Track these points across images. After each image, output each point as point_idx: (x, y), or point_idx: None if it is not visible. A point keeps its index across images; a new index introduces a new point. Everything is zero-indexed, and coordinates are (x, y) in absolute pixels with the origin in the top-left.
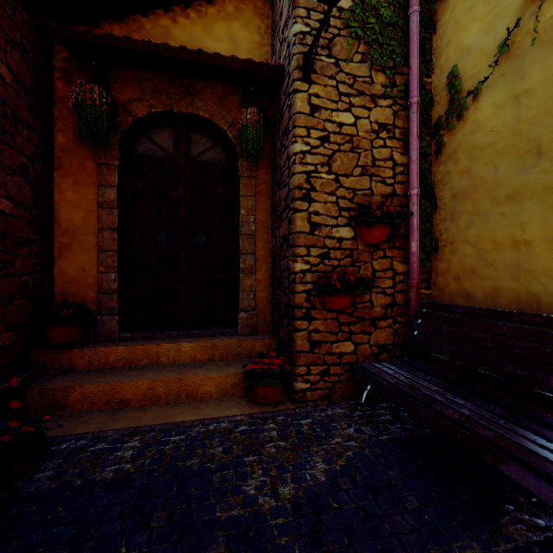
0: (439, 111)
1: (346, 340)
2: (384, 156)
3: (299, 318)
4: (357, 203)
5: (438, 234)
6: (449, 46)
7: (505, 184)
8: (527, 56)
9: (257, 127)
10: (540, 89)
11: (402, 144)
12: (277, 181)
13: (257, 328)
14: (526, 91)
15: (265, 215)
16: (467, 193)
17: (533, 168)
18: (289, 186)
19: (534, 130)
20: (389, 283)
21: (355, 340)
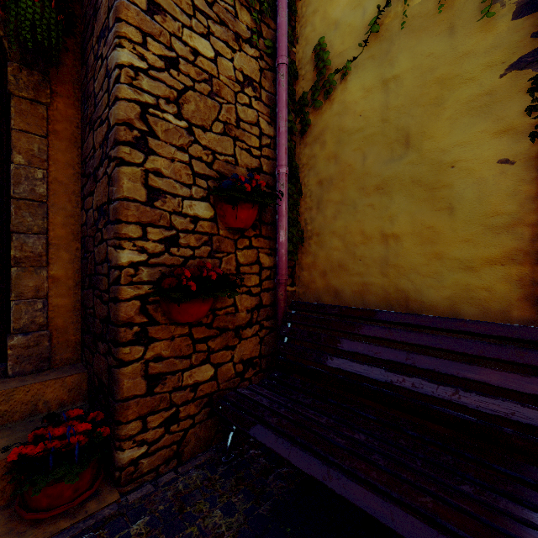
0: (304, 87)
1: (204, 363)
2: (249, 119)
3: (127, 342)
4: (217, 171)
5: (303, 224)
6: (316, 16)
7: (373, 173)
8: (396, 40)
9: (43, 6)
10: (408, 77)
11: (268, 111)
12: (90, 118)
13: (50, 359)
14: (395, 77)
15: (68, 173)
16: (334, 180)
17: (402, 159)
18: (109, 120)
19: (402, 119)
20: (255, 280)
21: (215, 361)
